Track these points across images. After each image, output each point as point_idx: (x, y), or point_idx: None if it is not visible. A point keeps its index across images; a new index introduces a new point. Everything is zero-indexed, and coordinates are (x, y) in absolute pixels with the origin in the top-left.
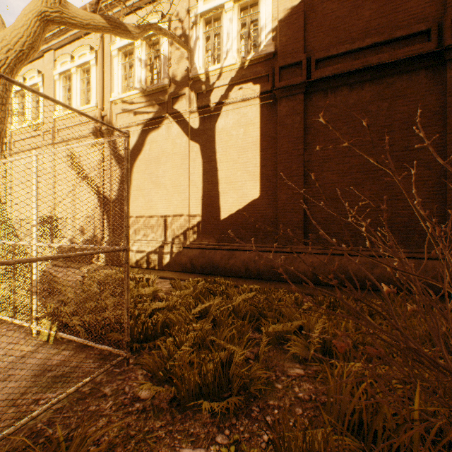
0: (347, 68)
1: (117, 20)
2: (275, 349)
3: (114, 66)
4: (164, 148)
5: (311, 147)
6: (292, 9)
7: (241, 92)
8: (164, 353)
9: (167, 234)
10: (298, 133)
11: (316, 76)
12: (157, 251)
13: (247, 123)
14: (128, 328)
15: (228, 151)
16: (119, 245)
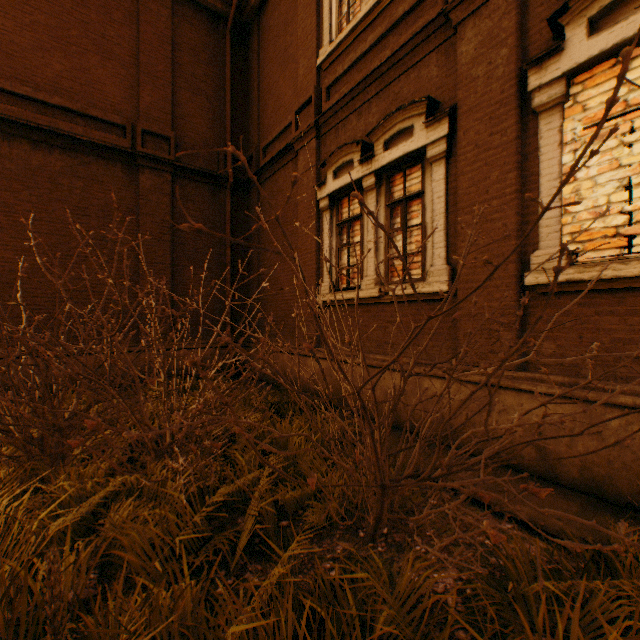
0: (30, 119)
1: None
2: None
3: None
4: None
5: None
6: None
7: None
8: None
9: None
10: None
11: None
12: None
13: None
14: None
15: None
16: None
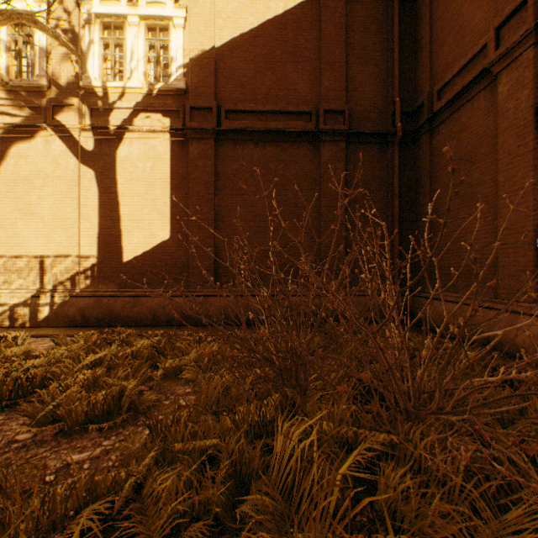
0: (253, 126)
1: None
2: (170, 380)
3: None
4: (40, 167)
5: (222, 193)
6: (204, 52)
7: (149, 122)
8: (46, 400)
9: (46, 280)
10: (209, 178)
11: (226, 126)
12: (29, 303)
13: (156, 157)
14: None
15: (133, 184)
16: None
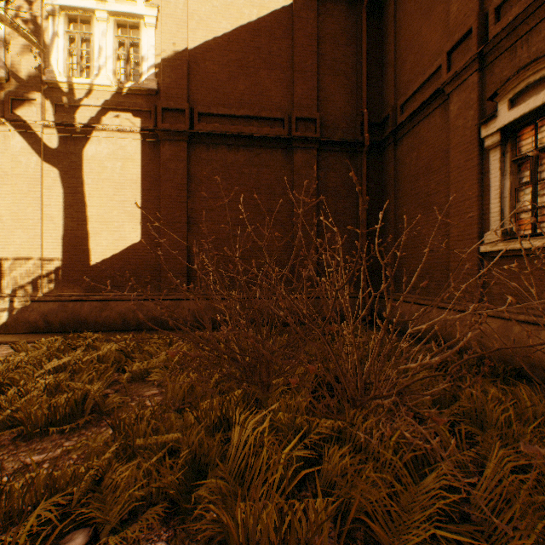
0: (226, 130)
1: None
2: (138, 383)
3: None
4: None
5: (195, 196)
6: (176, 54)
7: (119, 121)
8: (4, 405)
9: (4, 284)
10: (182, 180)
11: (199, 129)
12: None
13: (126, 157)
14: None
15: (101, 185)
16: None
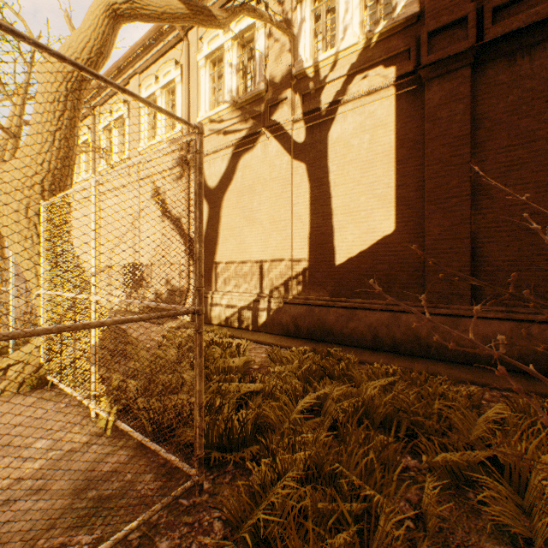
0: None
1: (199, 4)
2: (451, 501)
3: (200, 79)
4: (259, 174)
5: (483, 150)
6: None
7: (366, 82)
8: (255, 485)
9: (263, 285)
10: (460, 130)
11: (493, 34)
12: (251, 307)
13: (375, 125)
14: (201, 435)
15: (346, 169)
16: (206, 297)
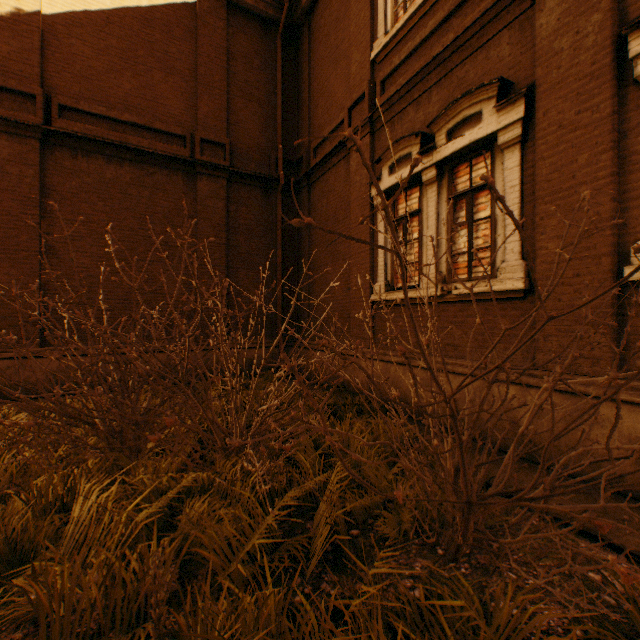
0: (104, 136)
1: None
2: None
3: None
4: None
5: (54, 217)
6: (22, 14)
7: None
8: None
9: None
10: (32, 192)
11: (61, 126)
12: None
13: None
14: None
15: None
16: None
